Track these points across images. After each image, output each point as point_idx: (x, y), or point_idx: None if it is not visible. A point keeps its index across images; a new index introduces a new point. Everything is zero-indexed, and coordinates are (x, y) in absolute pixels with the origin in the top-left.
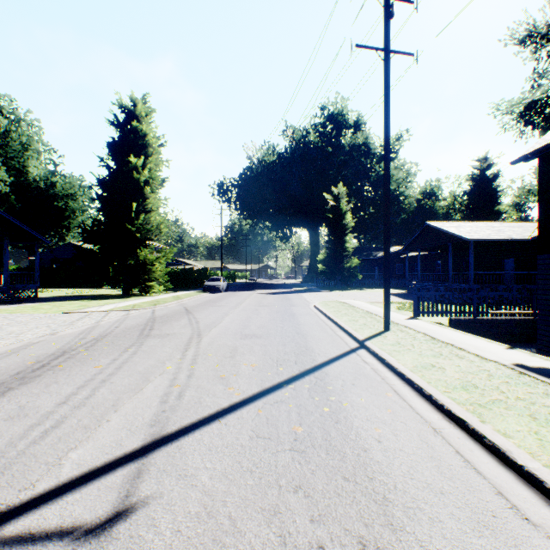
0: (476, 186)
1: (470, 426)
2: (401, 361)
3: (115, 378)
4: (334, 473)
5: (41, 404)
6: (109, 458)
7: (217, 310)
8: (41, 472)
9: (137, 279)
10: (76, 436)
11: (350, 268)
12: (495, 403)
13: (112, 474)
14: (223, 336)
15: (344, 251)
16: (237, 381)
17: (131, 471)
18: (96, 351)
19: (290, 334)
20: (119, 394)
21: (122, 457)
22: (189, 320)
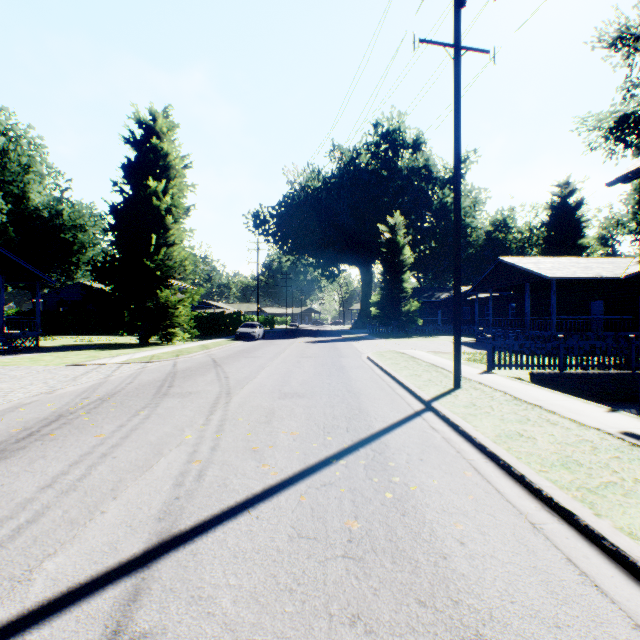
0: (556, 216)
1: (582, 522)
2: (480, 428)
3: (119, 451)
4: (405, 593)
5: (19, 488)
6: (98, 570)
7: (252, 362)
8: (1, 592)
9: (157, 325)
10: (57, 535)
11: (408, 312)
12: (609, 487)
13: (98, 596)
14: (257, 395)
15: (401, 292)
16: (274, 455)
17: (125, 590)
18: (100, 414)
19: (340, 393)
20: (122, 473)
21: (115, 568)
22: (217, 374)
